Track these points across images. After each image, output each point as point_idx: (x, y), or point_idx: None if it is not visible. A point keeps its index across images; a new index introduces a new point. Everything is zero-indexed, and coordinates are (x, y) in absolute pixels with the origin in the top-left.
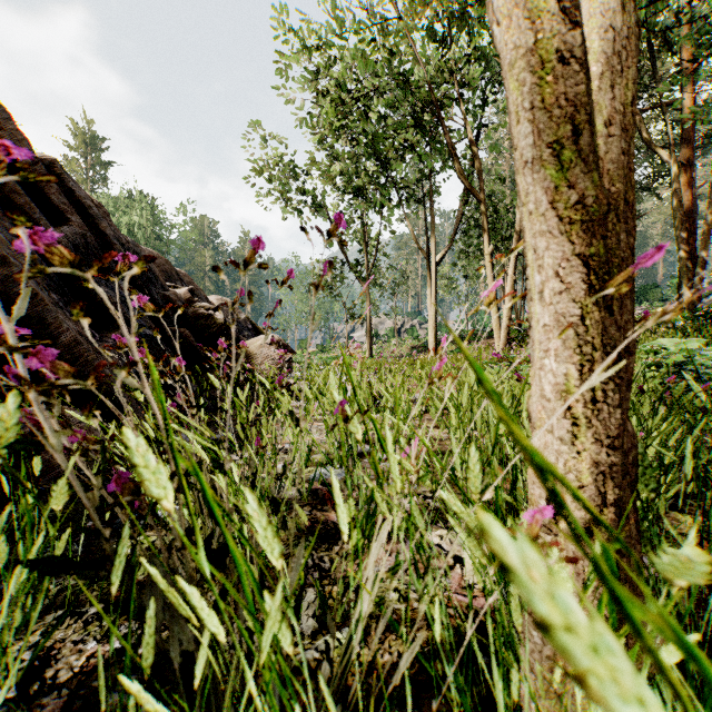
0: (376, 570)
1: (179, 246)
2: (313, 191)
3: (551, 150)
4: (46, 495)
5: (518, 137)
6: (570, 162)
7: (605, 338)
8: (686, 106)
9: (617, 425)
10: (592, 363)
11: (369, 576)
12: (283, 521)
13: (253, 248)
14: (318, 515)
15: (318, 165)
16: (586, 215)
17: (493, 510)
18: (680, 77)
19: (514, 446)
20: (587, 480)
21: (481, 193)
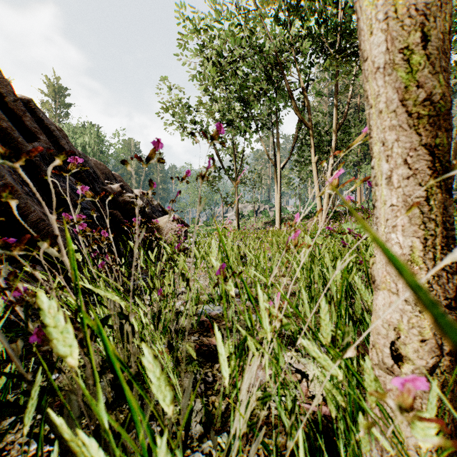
0: None
1: (115, 158)
2: (201, 122)
3: (402, 55)
4: (16, 325)
5: (371, 47)
6: (418, 66)
7: (444, 216)
8: None
9: (454, 289)
10: (434, 237)
11: (243, 400)
12: (176, 360)
13: (153, 147)
14: (204, 340)
15: (204, 105)
16: (433, 110)
17: None
18: None
19: (347, 295)
20: (428, 334)
21: (309, 123)
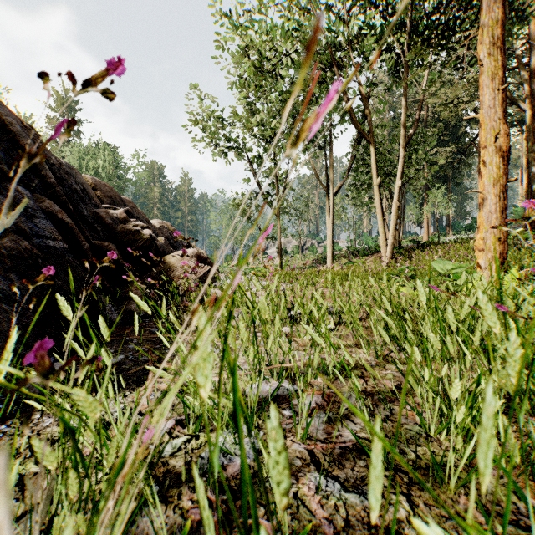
0: None
1: (134, 183)
2: (235, 139)
3: None
4: None
5: None
6: None
7: None
8: (534, 67)
9: None
10: None
11: None
12: None
13: None
14: None
15: (239, 117)
16: None
17: None
18: None
19: None
20: None
21: (370, 135)
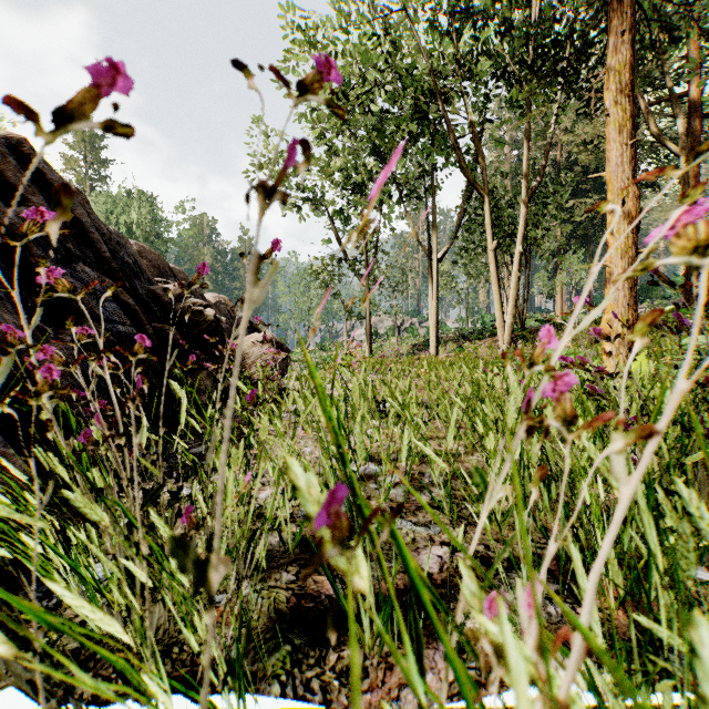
0: (396, 707)
1: (178, 244)
2: (312, 188)
3: None
4: None
5: None
6: None
7: None
8: (693, 99)
9: None
10: None
11: None
12: None
13: (107, 90)
14: (308, 582)
15: (317, 161)
16: None
17: (561, 583)
18: (700, 58)
19: None
20: None
21: (484, 187)
